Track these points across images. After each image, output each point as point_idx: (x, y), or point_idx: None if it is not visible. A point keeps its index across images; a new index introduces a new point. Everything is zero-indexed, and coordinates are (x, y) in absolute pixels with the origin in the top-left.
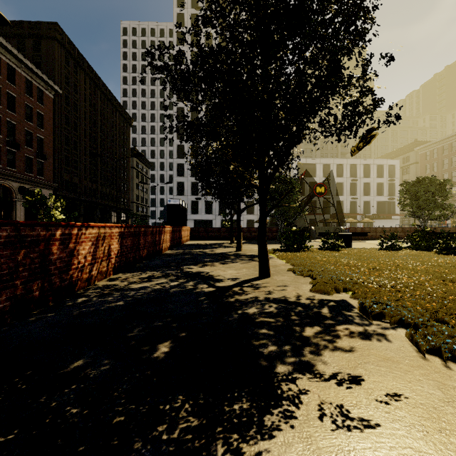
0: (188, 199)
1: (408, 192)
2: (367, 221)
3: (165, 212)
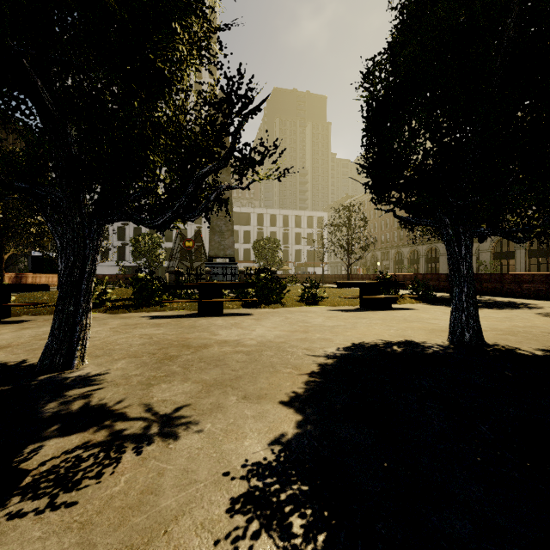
0: (114, 244)
1: (254, 247)
2: (284, 269)
3: (30, 262)
